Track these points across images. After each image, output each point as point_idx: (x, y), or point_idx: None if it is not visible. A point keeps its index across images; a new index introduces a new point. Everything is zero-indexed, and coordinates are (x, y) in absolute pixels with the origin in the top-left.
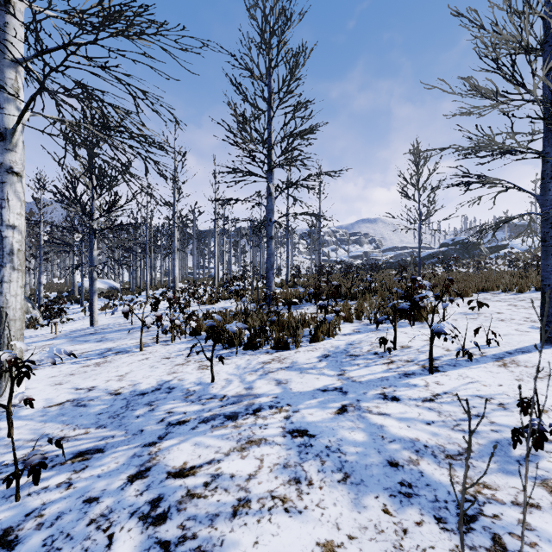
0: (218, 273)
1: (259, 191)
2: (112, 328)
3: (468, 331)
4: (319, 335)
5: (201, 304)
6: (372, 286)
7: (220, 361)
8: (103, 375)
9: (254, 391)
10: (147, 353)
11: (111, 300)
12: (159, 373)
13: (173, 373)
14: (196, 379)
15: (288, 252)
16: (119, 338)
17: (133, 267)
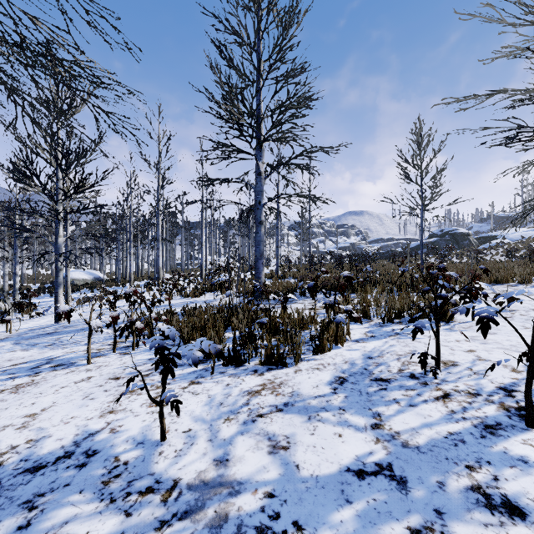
0: (206, 264)
1: (247, 172)
2: (76, 326)
3: (517, 336)
4: (325, 343)
5: (184, 296)
6: (370, 277)
7: (186, 388)
8: (7, 413)
9: (231, 470)
10: (93, 367)
11: (93, 292)
12: (91, 411)
13: (110, 414)
14: (139, 429)
15: (278, 241)
16: (74, 341)
17: (118, 258)
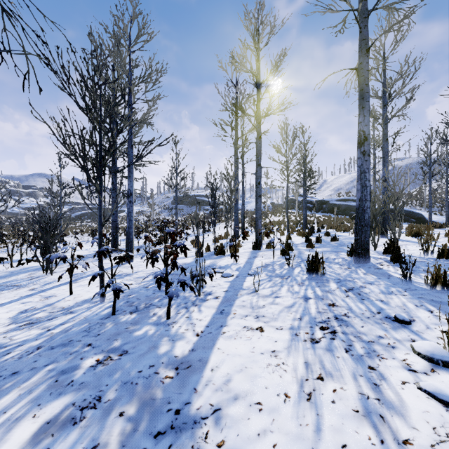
0: None
1: None
2: None
3: None
4: None
5: None
6: None
7: None
8: None
9: None
10: None
11: None
12: None
13: None
14: None
15: None
16: None
17: None
